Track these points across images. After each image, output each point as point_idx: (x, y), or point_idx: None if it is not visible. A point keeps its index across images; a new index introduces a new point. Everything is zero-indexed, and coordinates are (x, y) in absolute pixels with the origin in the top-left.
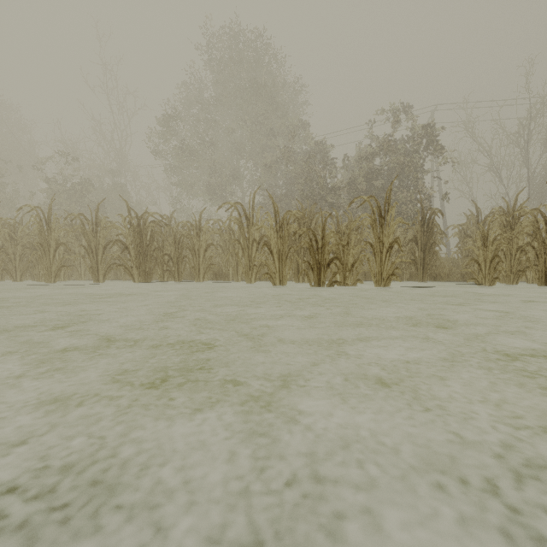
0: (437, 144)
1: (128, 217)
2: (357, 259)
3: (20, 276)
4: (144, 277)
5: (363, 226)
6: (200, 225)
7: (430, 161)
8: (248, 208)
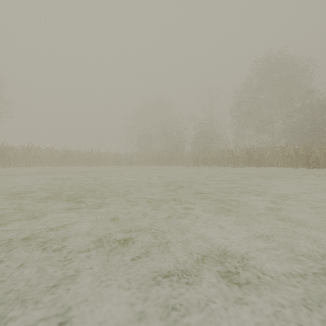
0: None
1: (247, 150)
2: (324, 161)
3: (213, 165)
4: (249, 165)
5: None
6: (266, 150)
7: None
8: (276, 134)
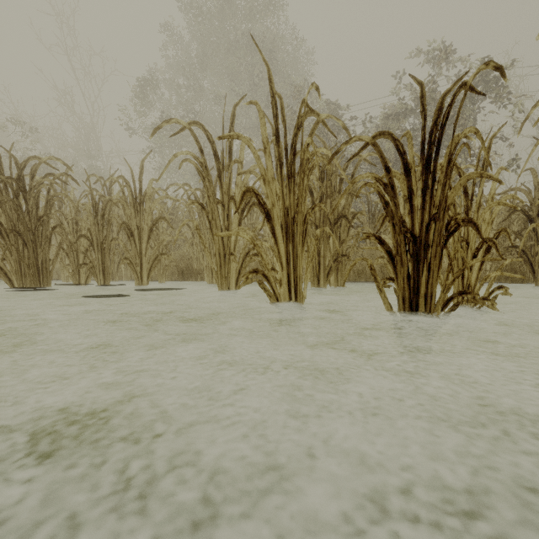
0: (503, 86)
1: None
2: (500, 231)
3: None
4: (32, 276)
5: (454, 174)
6: (140, 182)
7: (492, 111)
8: None
